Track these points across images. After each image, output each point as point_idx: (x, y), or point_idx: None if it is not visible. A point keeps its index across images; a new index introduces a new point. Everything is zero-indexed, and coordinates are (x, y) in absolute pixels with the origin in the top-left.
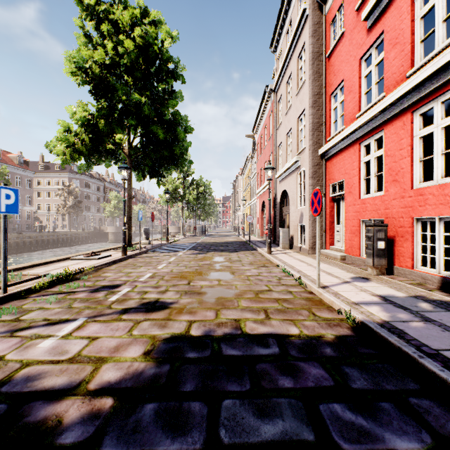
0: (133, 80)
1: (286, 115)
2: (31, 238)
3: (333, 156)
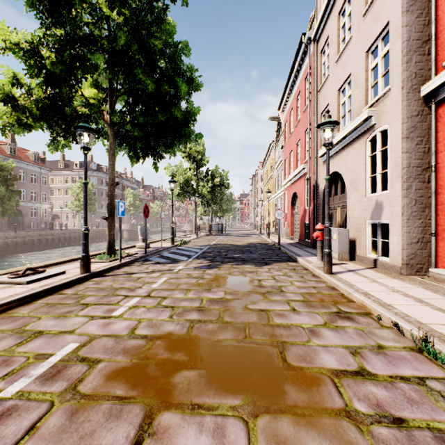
0: (108, 1)
1: (338, 61)
2: (41, 236)
3: None
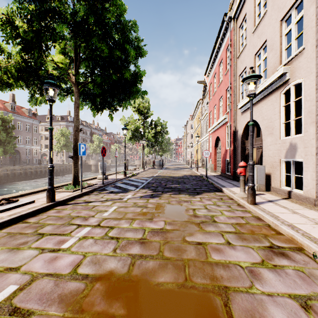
0: None
1: (255, 32)
2: (32, 169)
3: None
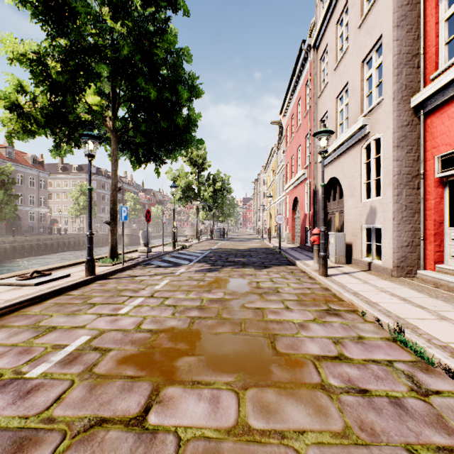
0: (112, 11)
1: (336, 69)
2: (40, 240)
3: (449, 101)
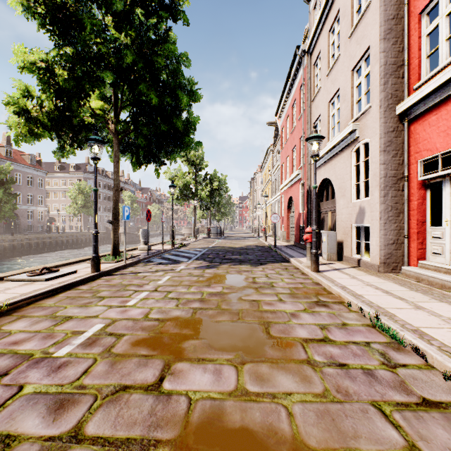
0: (115, 20)
1: (329, 75)
2: (38, 239)
3: (430, 110)
